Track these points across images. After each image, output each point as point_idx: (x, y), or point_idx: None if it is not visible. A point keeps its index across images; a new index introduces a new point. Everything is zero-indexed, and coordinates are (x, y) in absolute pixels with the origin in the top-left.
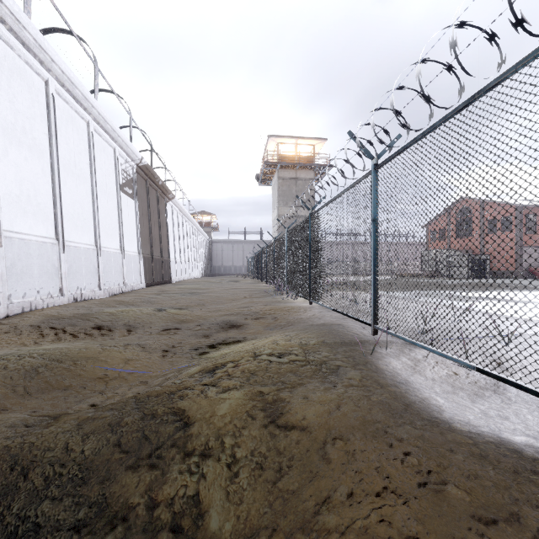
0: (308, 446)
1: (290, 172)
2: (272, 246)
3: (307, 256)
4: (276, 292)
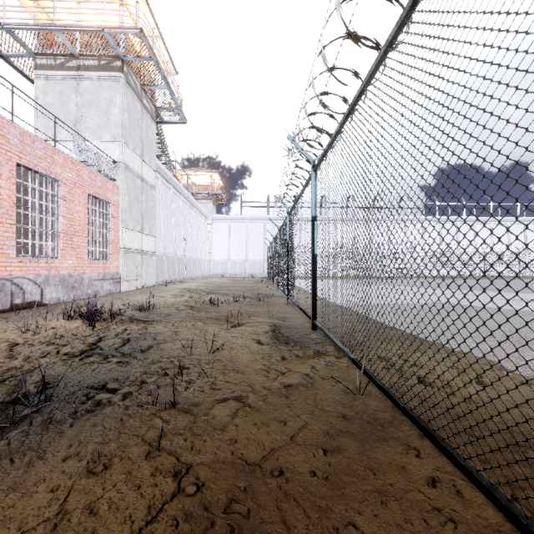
0: None
1: None
2: None
3: None
4: None
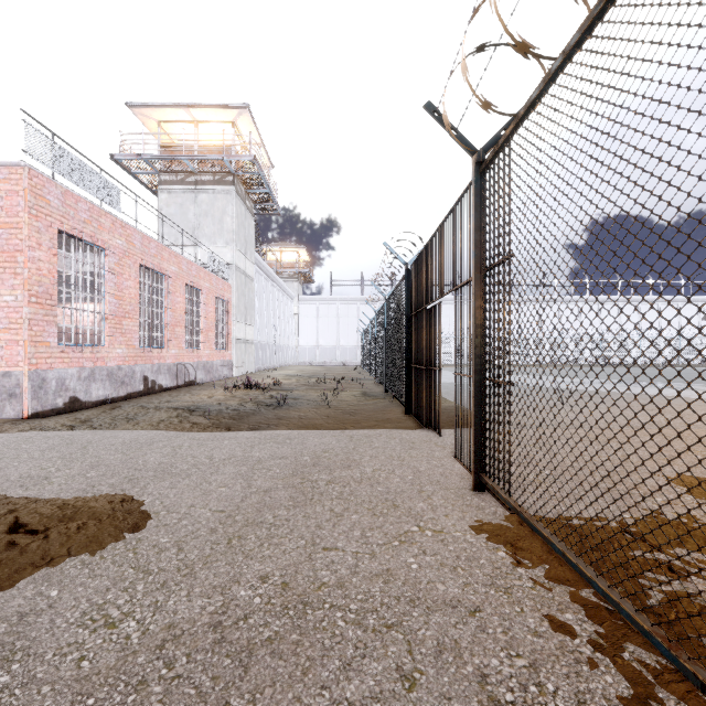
0: None
1: None
2: None
3: None
4: None
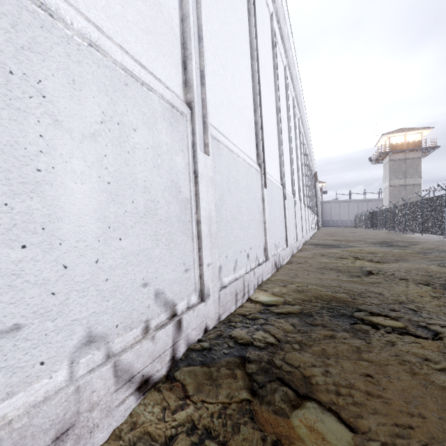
0: (425, 242)
1: (400, 155)
2: (391, 208)
3: (420, 216)
4: (397, 233)
